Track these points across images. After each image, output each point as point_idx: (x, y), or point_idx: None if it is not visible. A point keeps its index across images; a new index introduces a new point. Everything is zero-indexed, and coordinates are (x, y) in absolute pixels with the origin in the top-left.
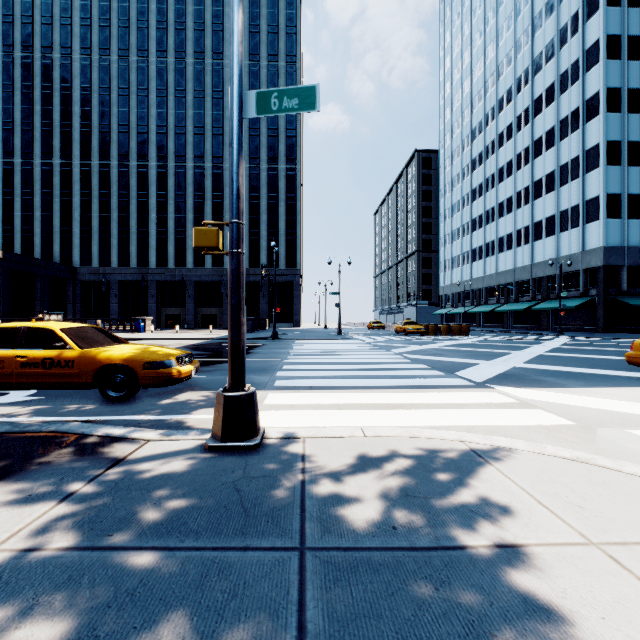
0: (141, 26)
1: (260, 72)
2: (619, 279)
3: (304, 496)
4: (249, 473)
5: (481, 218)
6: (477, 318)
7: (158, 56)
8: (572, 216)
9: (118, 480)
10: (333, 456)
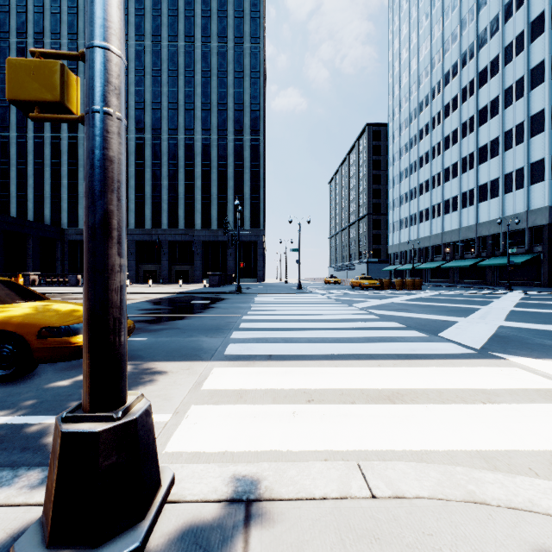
0: None
1: (227, 53)
2: None
3: None
4: None
5: (427, 183)
6: (424, 274)
7: (136, 40)
8: (517, 178)
9: None
10: None
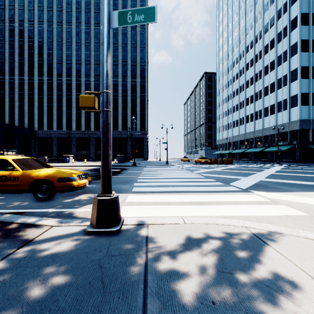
0: (68, 10)
1: (127, 33)
2: (307, 136)
3: (146, 272)
4: (110, 252)
5: (237, 106)
6: (235, 156)
7: (76, 25)
8: (283, 104)
9: (22, 258)
10: (166, 238)
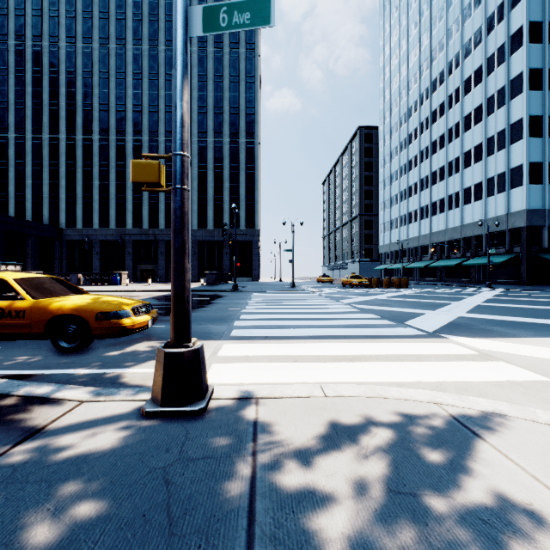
0: (119, 18)
1: (223, 58)
2: (540, 238)
3: (254, 492)
4: (187, 452)
5: (416, 185)
6: (413, 273)
7: (134, 44)
8: (498, 182)
9: (19, 464)
10: (290, 424)
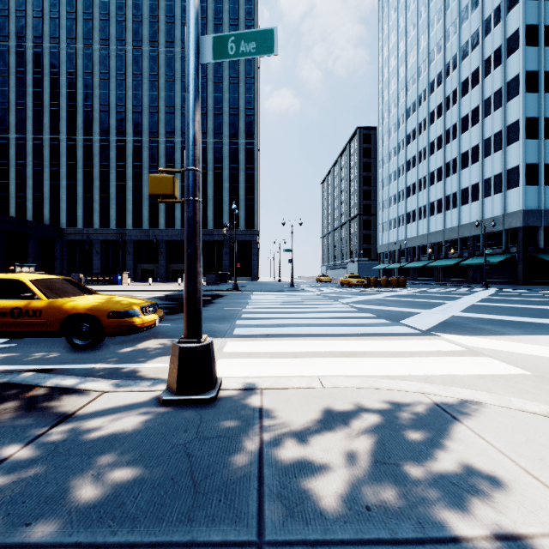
0: (120, 19)
1: None
2: (536, 238)
3: (262, 463)
4: (203, 432)
5: (414, 186)
6: (411, 272)
7: (134, 45)
8: (495, 183)
9: (59, 442)
10: (292, 410)
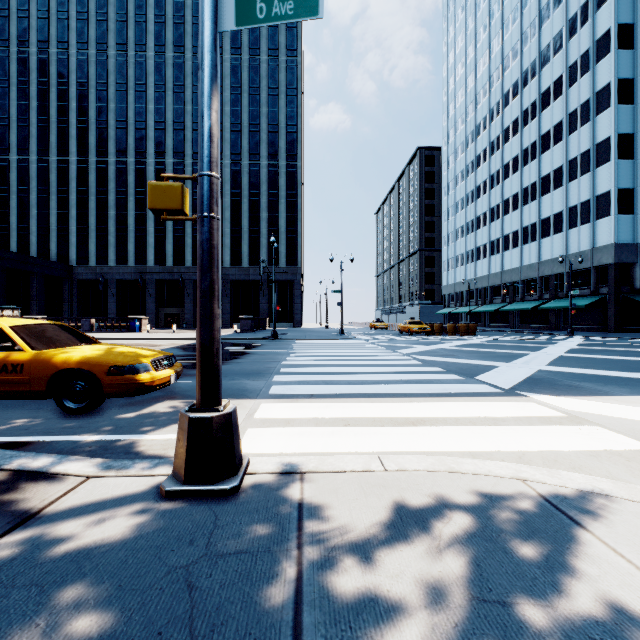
0: (139, 20)
1: (260, 67)
2: (631, 277)
3: (300, 600)
4: (216, 545)
5: (486, 215)
6: (482, 318)
7: (156, 51)
8: (582, 212)
9: (5, 561)
10: (343, 507)
